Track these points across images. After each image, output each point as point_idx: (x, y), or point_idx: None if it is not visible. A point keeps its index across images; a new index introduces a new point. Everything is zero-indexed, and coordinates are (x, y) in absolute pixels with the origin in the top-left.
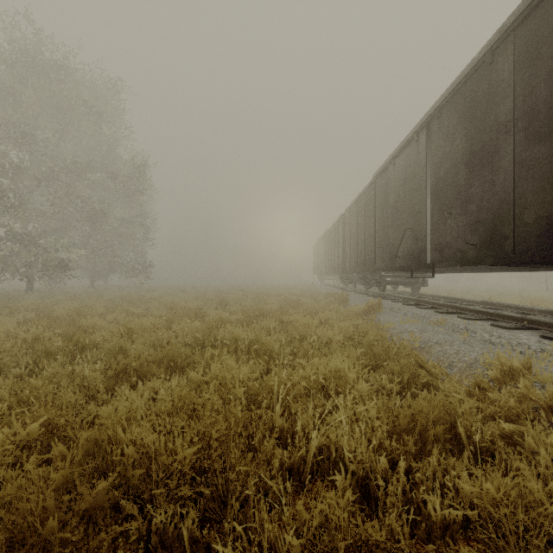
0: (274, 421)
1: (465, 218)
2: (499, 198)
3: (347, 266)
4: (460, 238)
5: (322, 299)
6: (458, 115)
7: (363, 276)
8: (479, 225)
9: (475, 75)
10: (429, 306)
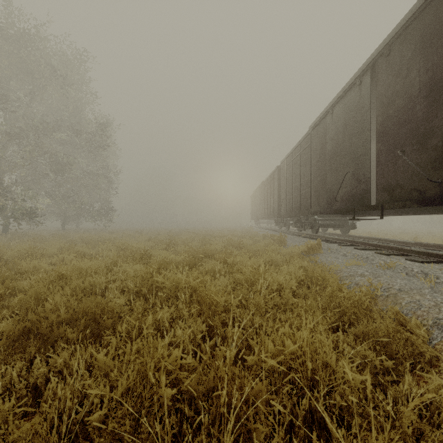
0: None
1: (424, 154)
2: None
3: (282, 211)
4: (416, 176)
5: (261, 240)
6: (414, 46)
7: (297, 219)
8: None
9: None
10: (366, 247)
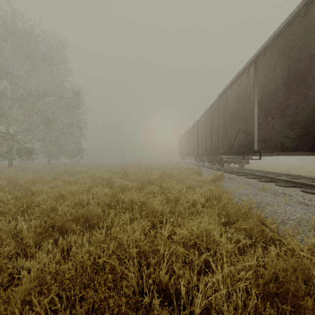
0: (160, 278)
1: (284, 120)
2: (312, 105)
3: (200, 152)
4: (279, 133)
5: (185, 171)
6: (278, 52)
7: (209, 157)
8: (295, 125)
9: (292, 24)
10: (253, 177)
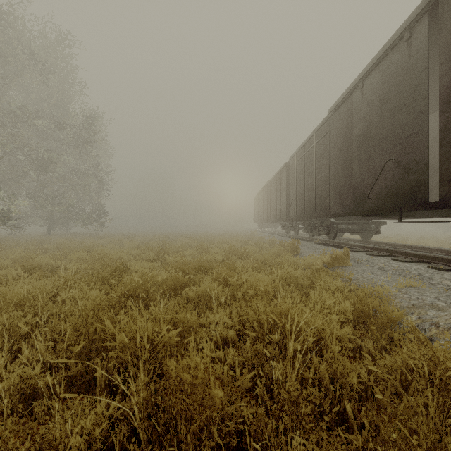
0: None
1: None
2: None
3: (292, 213)
4: None
5: (268, 247)
6: None
7: (309, 223)
8: None
9: None
10: (408, 258)
